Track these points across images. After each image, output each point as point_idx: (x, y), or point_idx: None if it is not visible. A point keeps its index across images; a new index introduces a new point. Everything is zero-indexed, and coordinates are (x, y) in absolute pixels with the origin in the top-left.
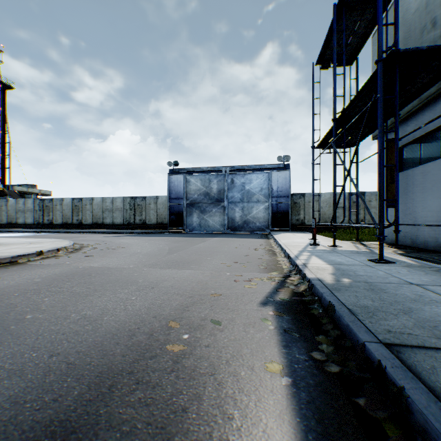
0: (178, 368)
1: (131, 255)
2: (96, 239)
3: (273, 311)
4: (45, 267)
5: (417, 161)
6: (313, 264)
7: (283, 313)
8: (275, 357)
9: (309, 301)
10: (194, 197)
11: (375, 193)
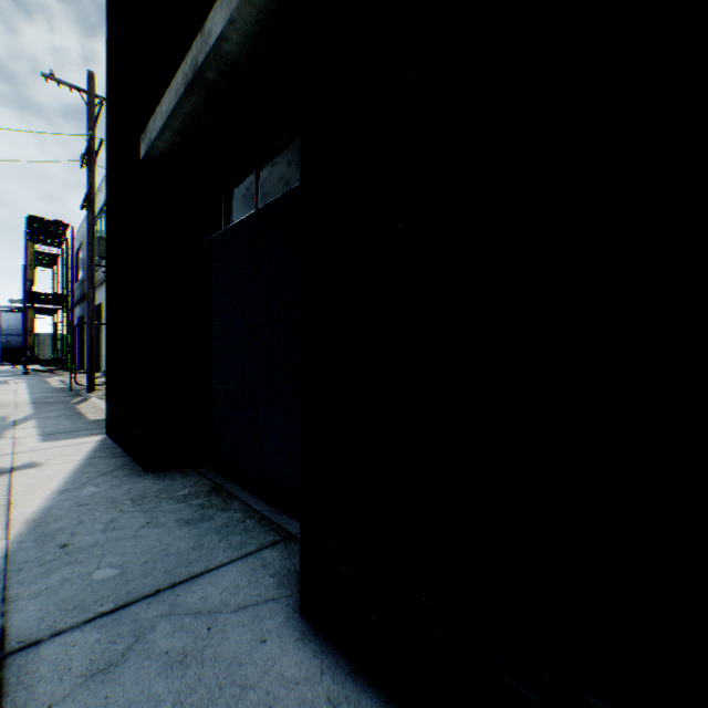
0: None
1: None
2: None
3: None
4: None
5: None
6: None
7: None
8: None
9: None
10: None
11: None
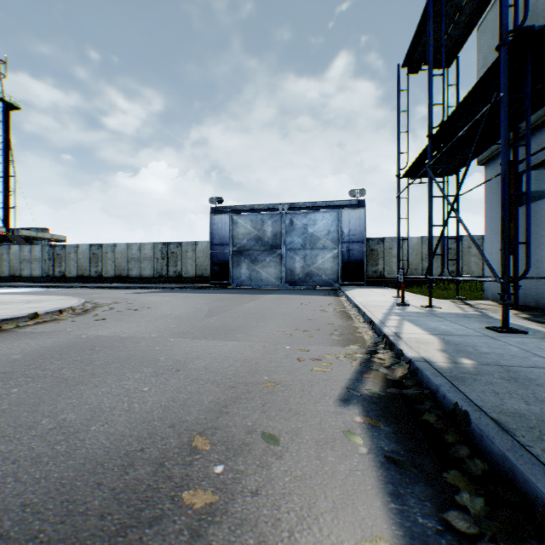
0: None
1: (157, 318)
2: (117, 296)
3: (362, 416)
4: (35, 335)
5: (543, 192)
6: (409, 335)
7: (378, 421)
8: (380, 524)
9: (414, 396)
10: (243, 243)
11: (476, 238)
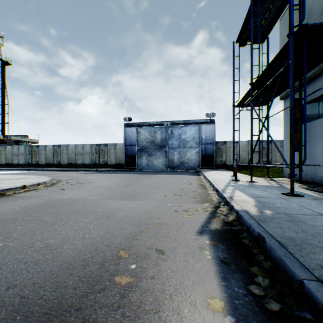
0: (124, 304)
1: (94, 188)
2: (70, 175)
3: (209, 240)
4: (25, 198)
5: (316, 116)
6: (237, 197)
7: (218, 243)
8: (215, 291)
9: (238, 230)
10: (143, 144)
11: (280, 141)
